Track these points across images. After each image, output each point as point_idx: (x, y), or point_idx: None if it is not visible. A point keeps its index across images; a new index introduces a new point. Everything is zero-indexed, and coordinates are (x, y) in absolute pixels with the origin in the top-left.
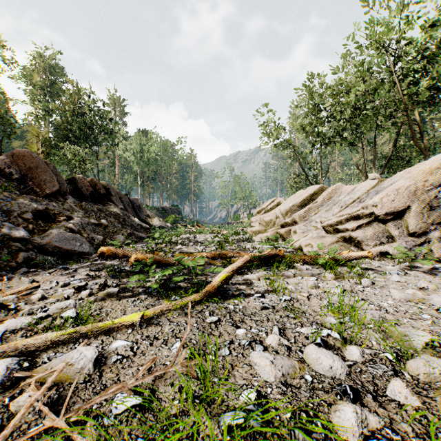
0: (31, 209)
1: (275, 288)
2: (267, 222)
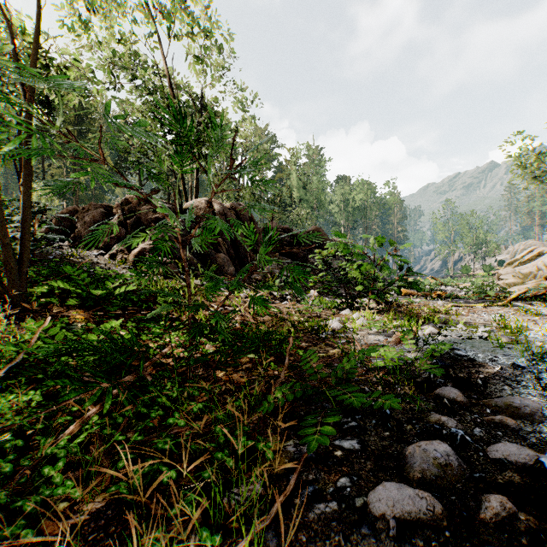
0: (337, 266)
1: (543, 304)
2: (524, 275)
